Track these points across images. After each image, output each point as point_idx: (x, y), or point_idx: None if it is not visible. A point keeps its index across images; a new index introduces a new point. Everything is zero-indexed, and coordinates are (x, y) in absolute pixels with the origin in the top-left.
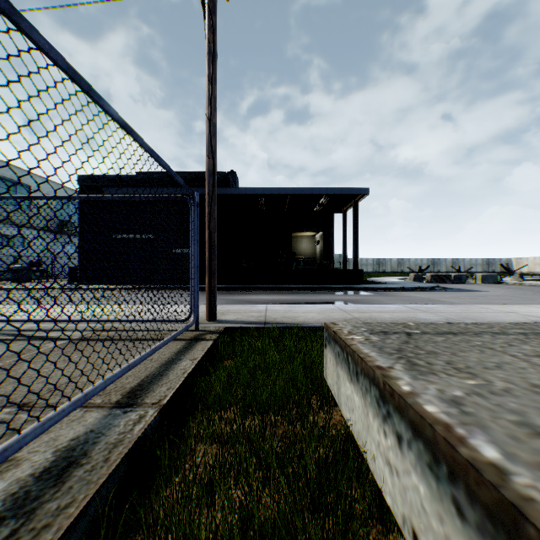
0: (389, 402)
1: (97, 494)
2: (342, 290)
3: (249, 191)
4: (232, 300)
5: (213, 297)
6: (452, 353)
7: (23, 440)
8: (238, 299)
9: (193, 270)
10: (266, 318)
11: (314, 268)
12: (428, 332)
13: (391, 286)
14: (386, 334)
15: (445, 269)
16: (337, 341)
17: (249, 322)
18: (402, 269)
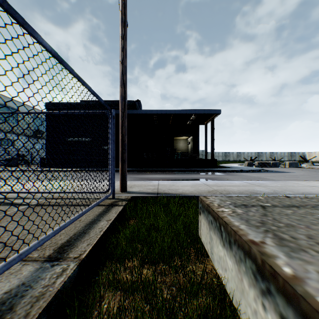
0: (269, 281)
1: None
2: (205, 172)
3: (148, 111)
4: (137, 178)
5: (124, 177)
6: (306, 226)
7: None
8: (141, 177)
9: (111, 159)
10: (158, 190)
11: (187, 158)
12: (277, 205)
13: (234, 169)
14: (246, 207)
15: (266, 159)
16: (210, 212)
17: (147, 193)
18: (239, 159)
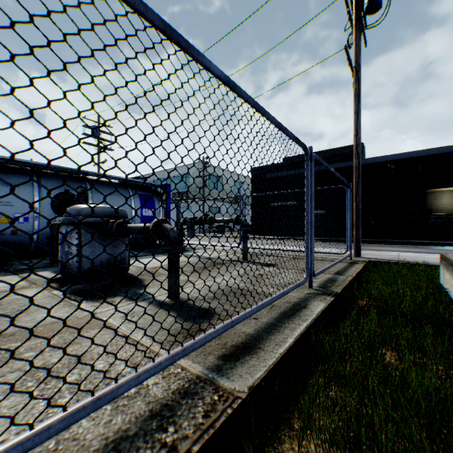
0: (452, 268)
1: (346, 286)
2: None
3: (377, 159)
4: (364, 249)
5: (358, 243)
6: None
7: (323, 270)
8: (369, 248)
9: (349, 226)
10: (398, 259)
11: None
12: None
13: None
14: None
15: None
16: (442, 258)
17: (384, 259)
18: None
